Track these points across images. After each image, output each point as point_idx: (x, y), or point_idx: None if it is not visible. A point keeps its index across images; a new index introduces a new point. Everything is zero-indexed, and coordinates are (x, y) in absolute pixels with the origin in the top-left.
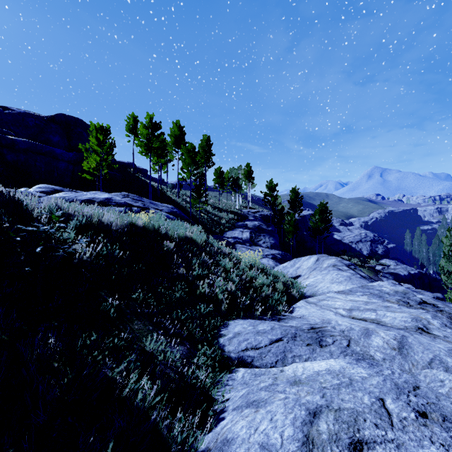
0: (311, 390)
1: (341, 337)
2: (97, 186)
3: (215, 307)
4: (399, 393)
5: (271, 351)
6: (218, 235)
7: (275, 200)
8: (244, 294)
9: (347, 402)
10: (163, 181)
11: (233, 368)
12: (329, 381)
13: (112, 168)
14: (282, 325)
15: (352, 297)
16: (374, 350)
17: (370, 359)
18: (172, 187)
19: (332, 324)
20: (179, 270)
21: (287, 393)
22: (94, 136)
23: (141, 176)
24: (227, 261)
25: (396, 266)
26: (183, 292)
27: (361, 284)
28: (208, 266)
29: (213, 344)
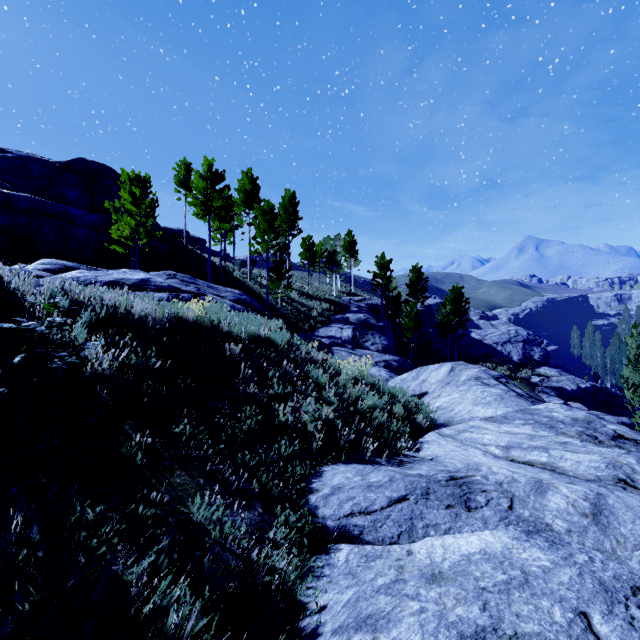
0: (463, 595)
1: (498, 493)
2: (131, 262)
3: (303, 444)
4: (610, 600)
5: (391, 517)
6: (307, 333)
7: (388, 283)
8: (347, 423)
9: (527, 621)
10: (228, 256)
11: (331, 545)
12: (489, 574)
13: (154, 236)
14: (407, 473)
15: (508, 428)
16: (552, 516)
17: (546, 530)
18: (241, 264)
19: (482, 472)
20: (247, 388)
21: (422, 600)
22: (128, 190)
23: (197, 248)
24: (320, 373)
25: (560, 377)
26: (255, 422)
27: (520, 407)
28: (292, 380)
29: (300, 504)
